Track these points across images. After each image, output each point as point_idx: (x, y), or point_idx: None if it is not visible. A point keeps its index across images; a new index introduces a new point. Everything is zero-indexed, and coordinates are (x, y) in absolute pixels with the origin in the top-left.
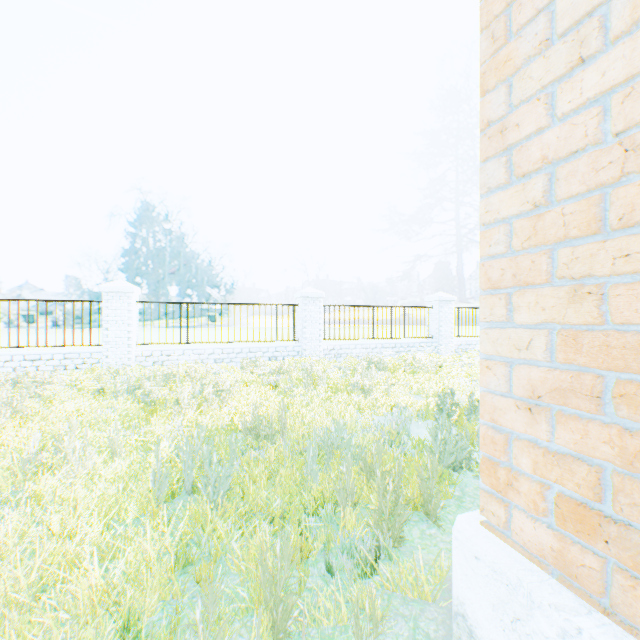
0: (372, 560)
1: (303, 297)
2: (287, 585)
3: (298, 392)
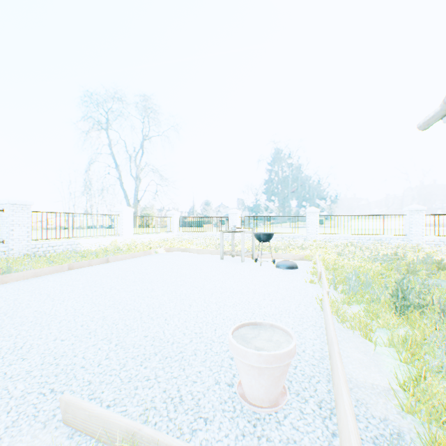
0: (433, 272)
1: (409, 210)
2: (412, 267)
3: (408, 254)
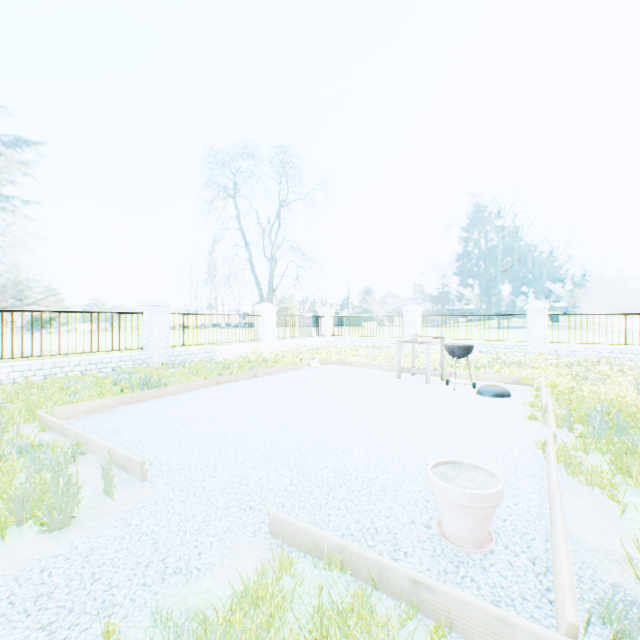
0: None
1: None
2: None
3: None
